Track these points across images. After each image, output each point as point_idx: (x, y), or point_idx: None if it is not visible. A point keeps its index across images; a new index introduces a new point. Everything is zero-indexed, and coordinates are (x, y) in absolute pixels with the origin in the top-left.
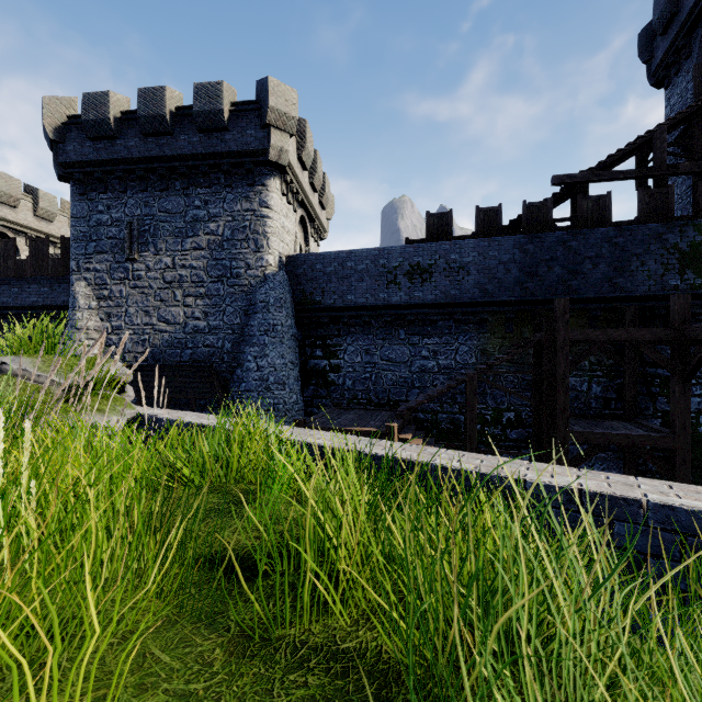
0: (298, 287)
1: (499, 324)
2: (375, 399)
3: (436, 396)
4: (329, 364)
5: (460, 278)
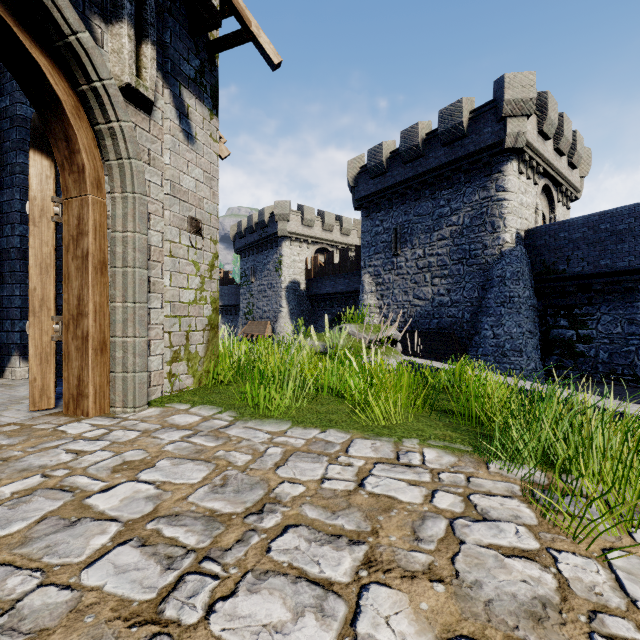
0: (538, 259)
1: None
2: None
3: None
4: (576, 334)
5: None
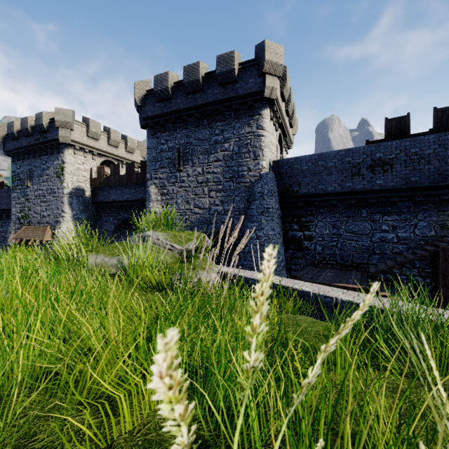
0: (281, 182)
1: None
2: (340, 261)
3: (406, 262)
4: (303, 235)
5: (420, 167)
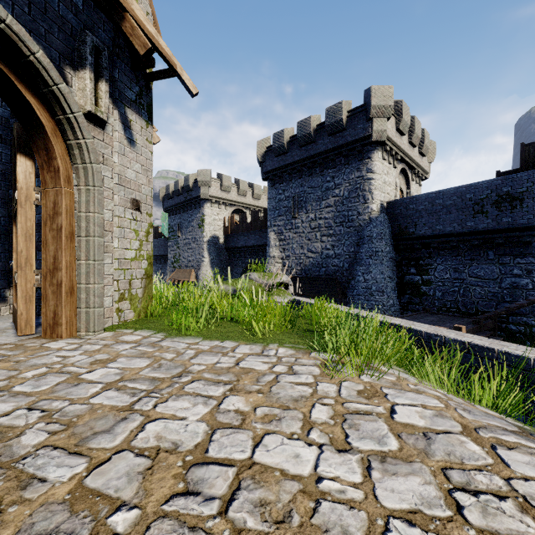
0: (396, 223)
1: None
2: (463, 309)
3: (514, 309)
4: (421, 279)
5: None
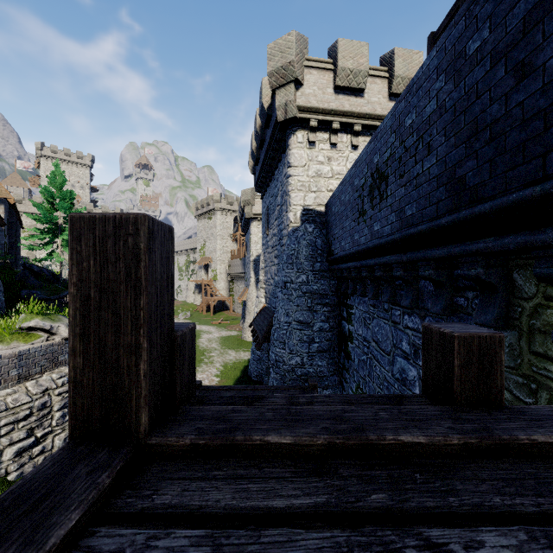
0: (327, 237)
1: (549, 298)
2: None
3: None
4: (348, 330)
5: (417, 168)
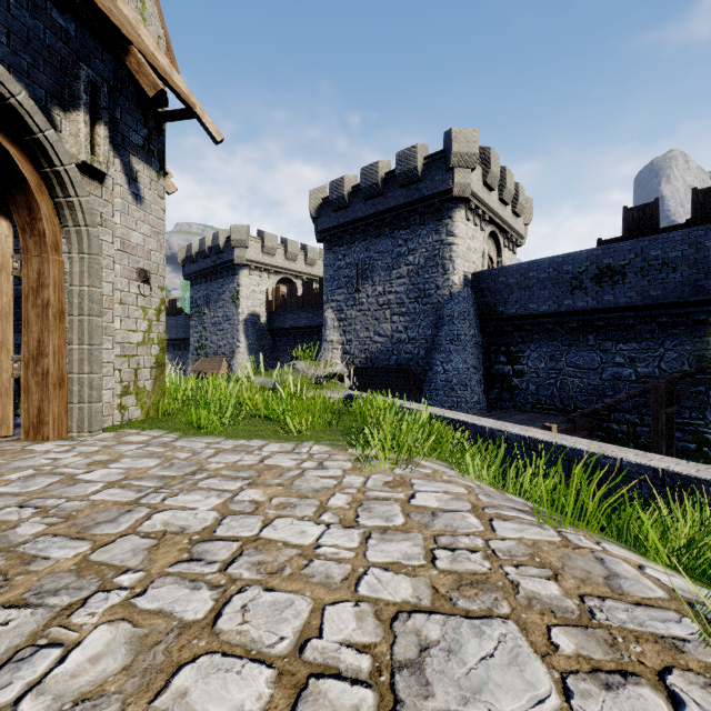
0: (482, 300)
1: None
2: (560, 405)
3: (612, 404)
4: (512, 370)
5: (662, 276)
